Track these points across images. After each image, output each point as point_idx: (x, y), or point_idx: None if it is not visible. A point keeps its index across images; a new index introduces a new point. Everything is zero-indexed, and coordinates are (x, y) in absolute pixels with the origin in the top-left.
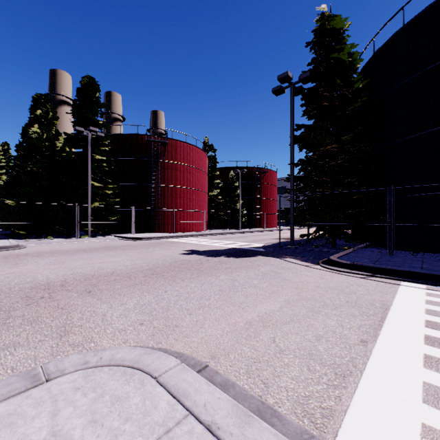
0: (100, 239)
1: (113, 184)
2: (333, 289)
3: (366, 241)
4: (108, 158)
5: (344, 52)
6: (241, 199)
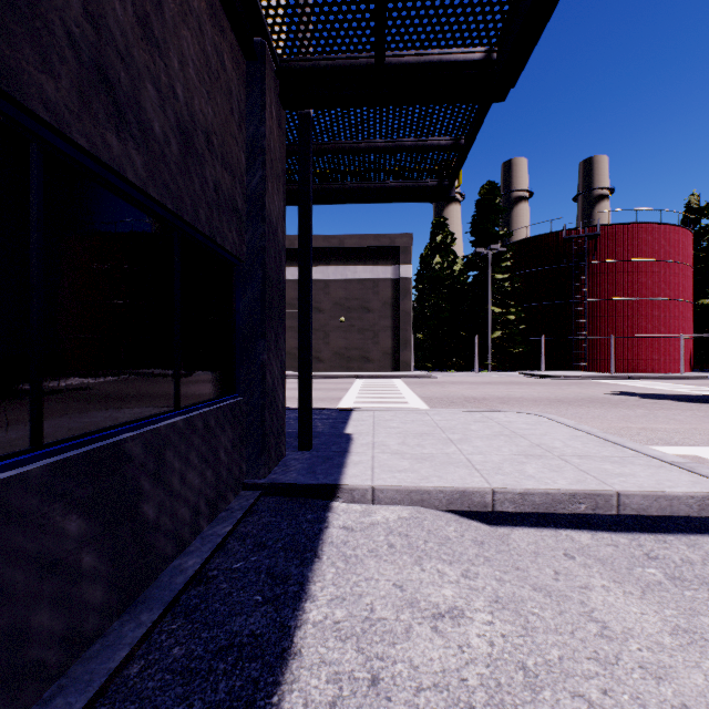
0: (502, 375)
1: (516, 307)
2: None
3: None
4: (510, 275)
5: None
6: None
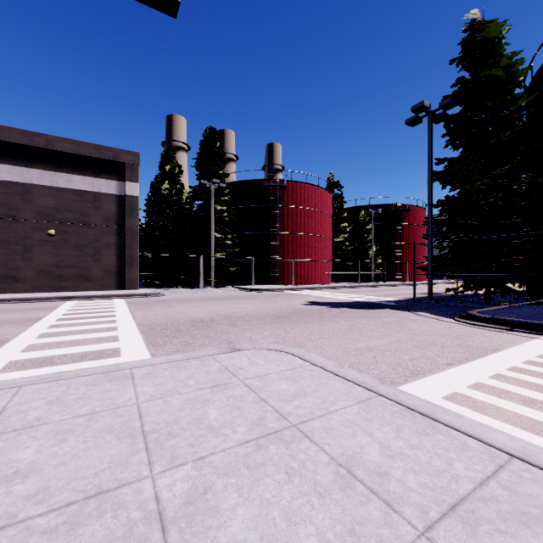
0: (222, 290)
1: (232, 234)
2: (452, 336)
3: (540, 298)
4: (227, 208)
5: (498, 68)
6: (375, 245)
